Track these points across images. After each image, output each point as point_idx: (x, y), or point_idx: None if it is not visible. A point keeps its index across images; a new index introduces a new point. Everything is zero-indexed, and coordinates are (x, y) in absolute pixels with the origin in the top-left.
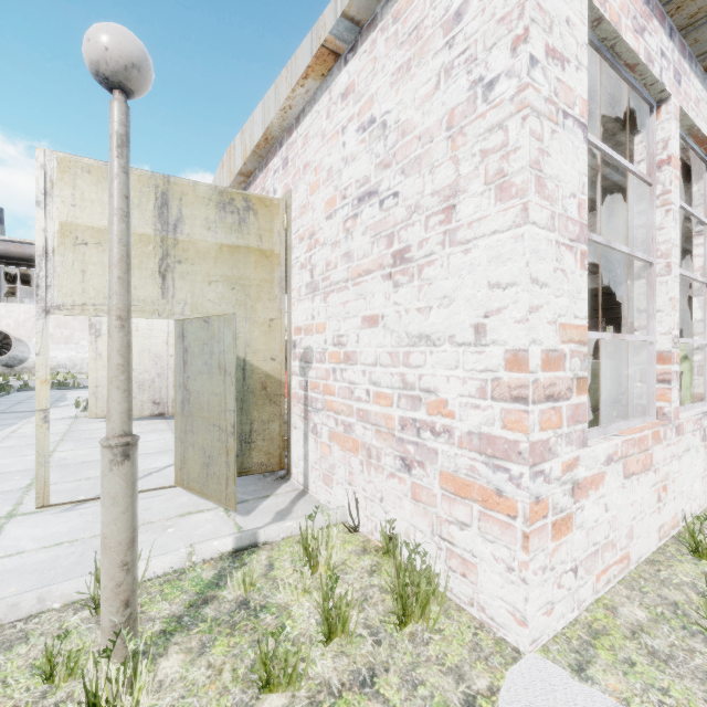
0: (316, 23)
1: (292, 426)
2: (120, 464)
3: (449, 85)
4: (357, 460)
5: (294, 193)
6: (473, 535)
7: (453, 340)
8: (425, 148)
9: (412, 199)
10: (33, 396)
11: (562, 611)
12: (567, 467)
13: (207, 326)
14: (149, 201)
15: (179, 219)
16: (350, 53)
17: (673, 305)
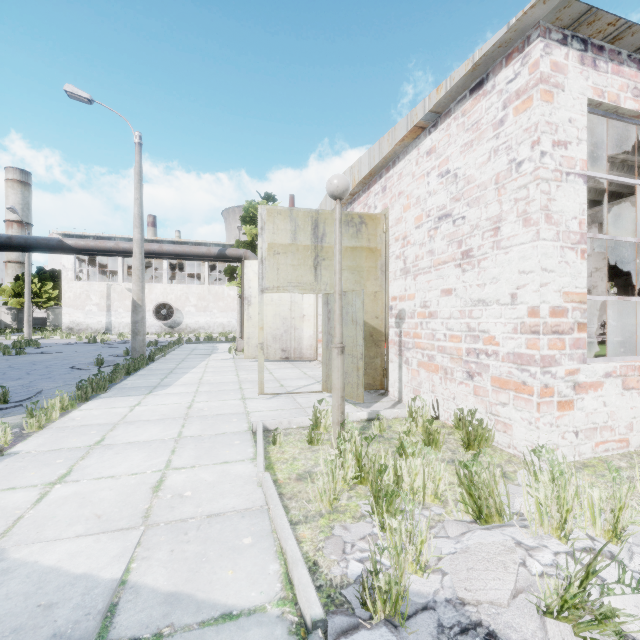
0: (410, 112)
1: (389, 361)
2: (340, 355)
3: (496, 159)
4: (437, 377)
5: (391, 210)
6: (510, 409)
7: (498, 302)
8: (482, 193)
9: (474, 221)
10: (197, 346)
11: (565, 453)
12: (569, 373)
13: (344, 297)
14: (308, 226)
15: (323, 234)
16: (433, 128)
17: None
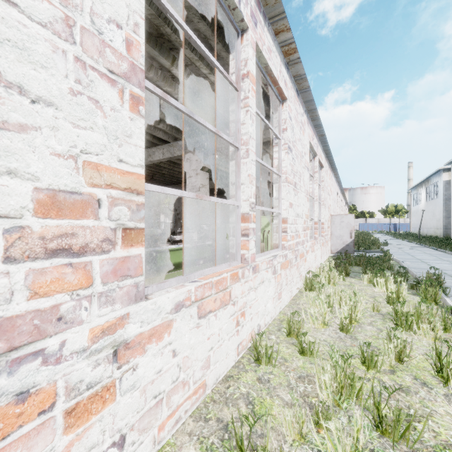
0: None
1: None
2: None
3: None
4: None
5: None
6: None
7: None
8: None
9: None
10: None
11: None
12: (103, 332)
13: None
14: None
15: None
16: None
17: (250, 180)
